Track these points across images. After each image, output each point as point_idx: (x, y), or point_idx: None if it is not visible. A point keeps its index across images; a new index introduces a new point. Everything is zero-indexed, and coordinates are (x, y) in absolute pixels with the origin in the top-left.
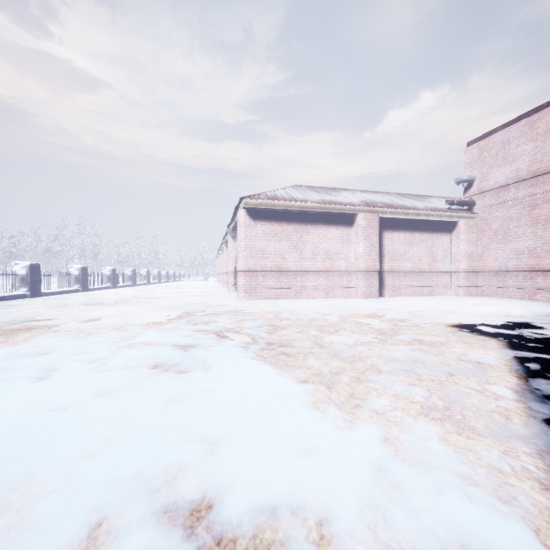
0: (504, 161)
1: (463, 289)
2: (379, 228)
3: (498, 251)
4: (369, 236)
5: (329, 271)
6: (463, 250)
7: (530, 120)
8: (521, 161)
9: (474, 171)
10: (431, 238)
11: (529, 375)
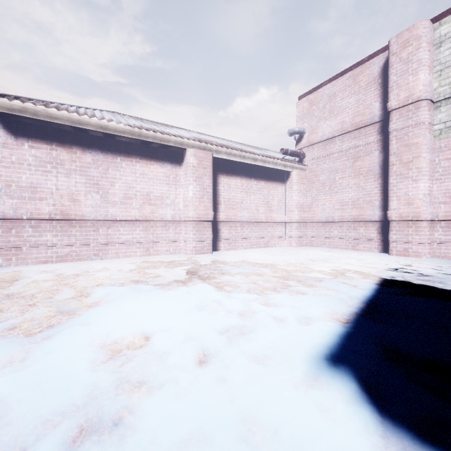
0: (331, 113)
1: (296, 239)
2: (214, 170)
3: (326, 202)
4: (201, 178)
5: (149, 220)
6: (296, 200)
7: (353, 74)
8: (345, 113)
9: (305, 124)
10: (268, 187)
11: None
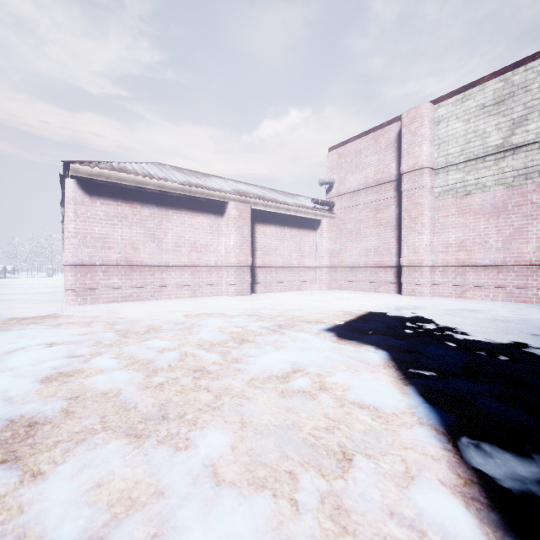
0: (357, 168)
1: (326, 283)
2: (251, 220)
3: (352, 249)
4: (241, 228)
5: (196, 265)
6: (326, 247)
7: (375, 135)
8: (369, 170)
9: (334, 175)
10: (300, 234)
11: (448, 429)
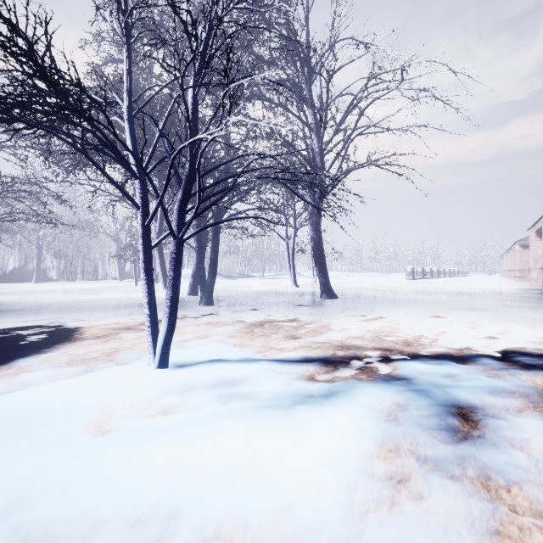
0: None
1: None
2: None
3: None
4: None
5: None
6: None
7: None
8: None
9: None
10: None
11: None
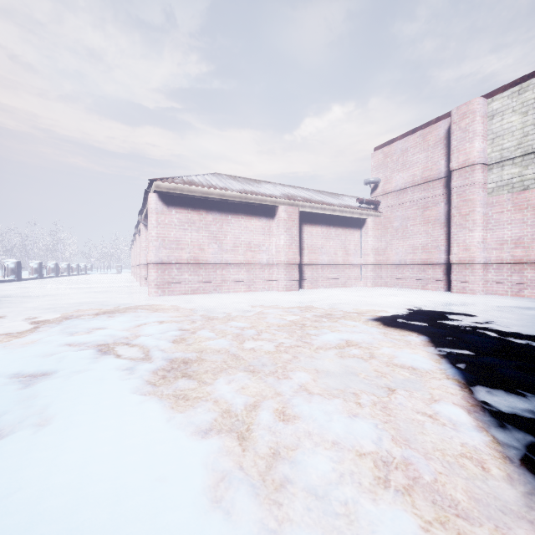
0: (403, 167)
1: (371, 280)
2: (299, 221)
3: (399, 246)
4: (290, 229)
5: (251, 263)
6: (371, 245)
7: (423, 133)
8: (416, 167)
9: (380, 174)
10: (345, 233)
11: (468, 381)
